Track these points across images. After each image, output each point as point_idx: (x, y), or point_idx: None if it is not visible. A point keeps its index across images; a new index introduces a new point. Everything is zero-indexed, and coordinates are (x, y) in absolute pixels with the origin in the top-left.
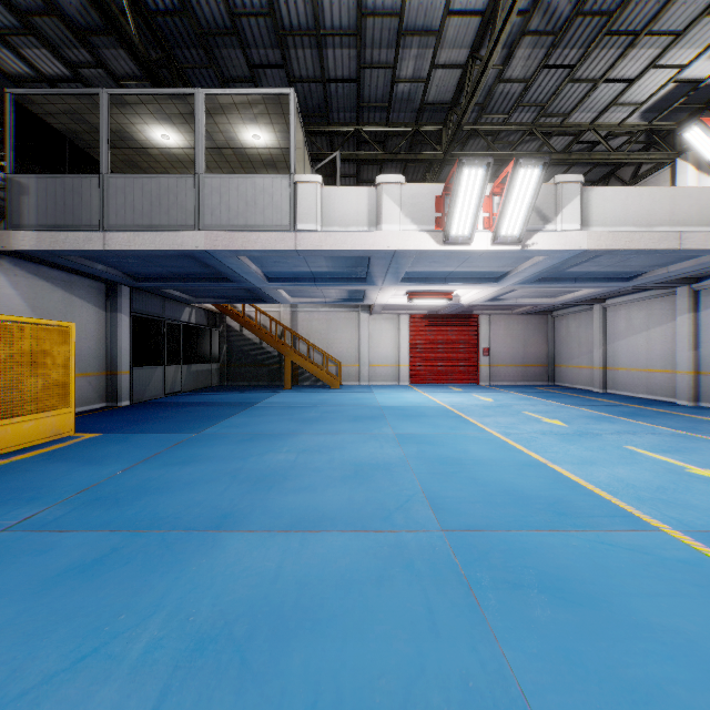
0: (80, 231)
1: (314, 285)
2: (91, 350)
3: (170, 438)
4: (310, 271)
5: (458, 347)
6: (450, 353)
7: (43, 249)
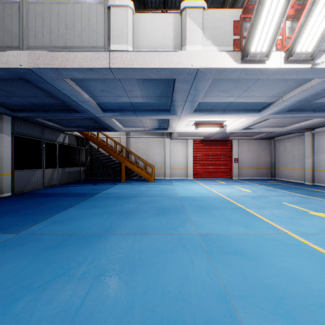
0: None
1: (135, 115)
2: None
3: None
4: (130, 102)
5: (220, 158)
6: (216, 161)
7: None
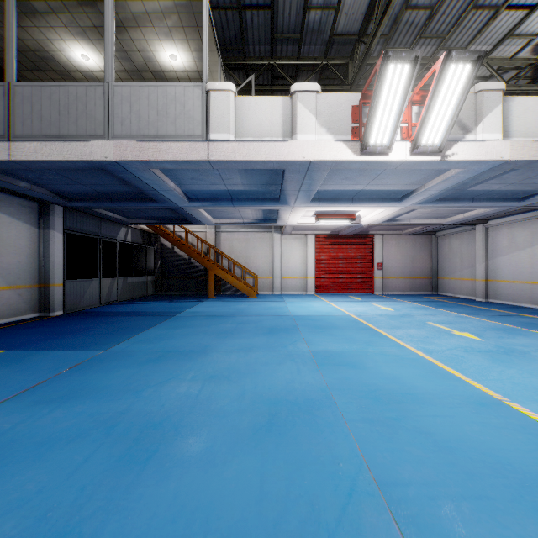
0: None
1: (231, 205)
2: (22, 264)
3: (71, 358)
4: (226, 189)
5: (356, 262)
6: (350, 267)
7: None
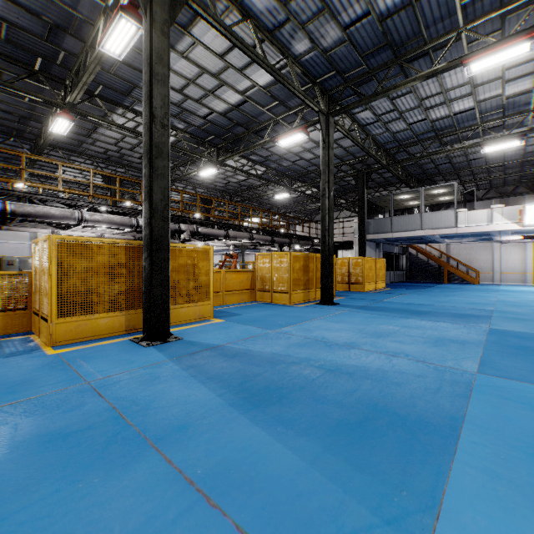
0: (385, 233)
1: (462, 238)
2: None
3: (415, 290)
4: (461, 234)
5: None
6: None
7: (375, 239)
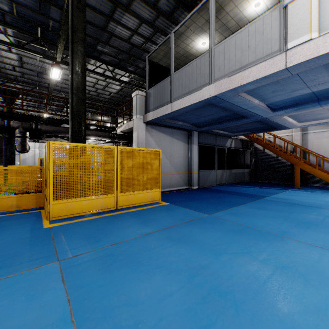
0: (164, 106)
1: (317, 105)
2: (181, 162)
3: (191, 215)
4: (310, 92)
5: None
6: None
7: (154, 118)
